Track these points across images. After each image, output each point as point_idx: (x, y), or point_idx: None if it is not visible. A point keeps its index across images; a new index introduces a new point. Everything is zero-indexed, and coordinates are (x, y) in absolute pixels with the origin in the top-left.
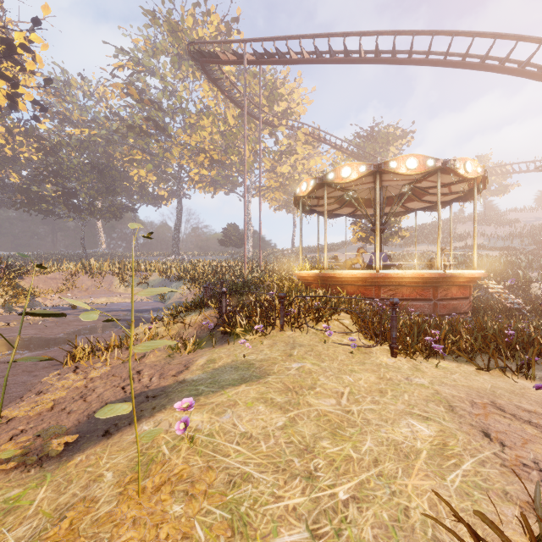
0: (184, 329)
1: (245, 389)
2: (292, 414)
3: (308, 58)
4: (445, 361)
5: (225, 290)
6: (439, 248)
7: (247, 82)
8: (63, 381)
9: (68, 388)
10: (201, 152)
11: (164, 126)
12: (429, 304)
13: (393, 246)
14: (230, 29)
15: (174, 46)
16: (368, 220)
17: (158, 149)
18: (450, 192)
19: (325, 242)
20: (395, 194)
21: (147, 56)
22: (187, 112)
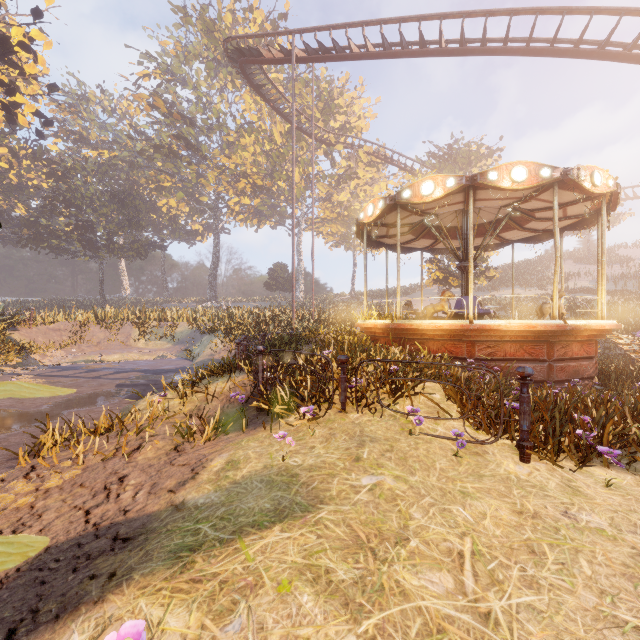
0: (206, 401)
1: (279, 538)
2: (370, 625)
3: (373, 51)
4: (610, 469)
5: (262, 348)
6: (557, 290)
7: (298, 91)
8: (2, 495)
9: (3, 509)
10: (242, 176)
11: (198, 145)
12: (542, 366)
13: (475, 290)
14: (277, 28)
15: (209, 49)
16: (453, 254)
17: (191, 173)
18: (565, 216)
19: (398, 283)
20: (487, 220)
21: (178, 62)
22: (225, 128)
